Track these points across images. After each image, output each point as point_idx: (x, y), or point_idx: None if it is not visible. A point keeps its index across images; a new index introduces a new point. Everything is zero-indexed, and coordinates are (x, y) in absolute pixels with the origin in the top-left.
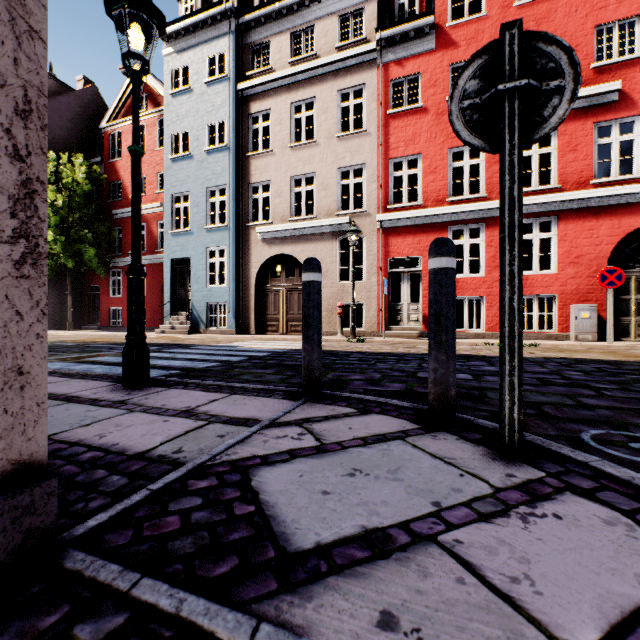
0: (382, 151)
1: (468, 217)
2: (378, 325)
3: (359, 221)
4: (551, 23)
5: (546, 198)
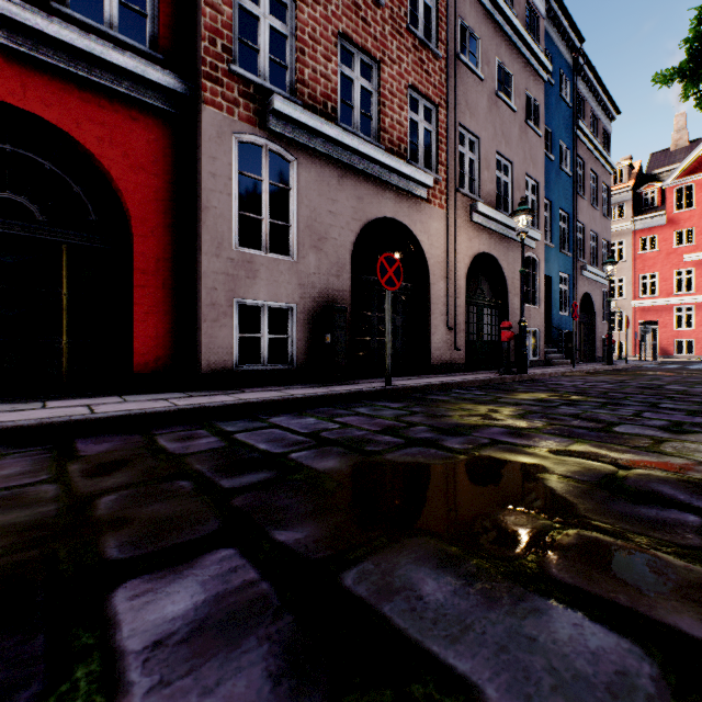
0: (634, 271)
1: (684, 302)
2: (632, 352)
3: (621, 304)
4: None
5: None
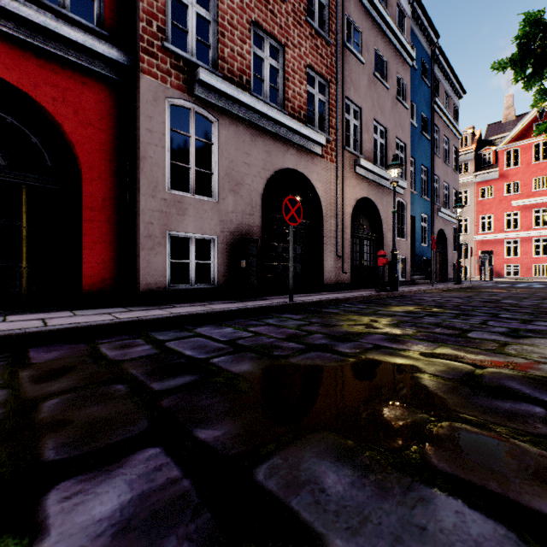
0: (476, 213)
1: (512, 237)
2: (474, 274)
3: (466, 237)
4: (546, 170)
5: (543, 231)
